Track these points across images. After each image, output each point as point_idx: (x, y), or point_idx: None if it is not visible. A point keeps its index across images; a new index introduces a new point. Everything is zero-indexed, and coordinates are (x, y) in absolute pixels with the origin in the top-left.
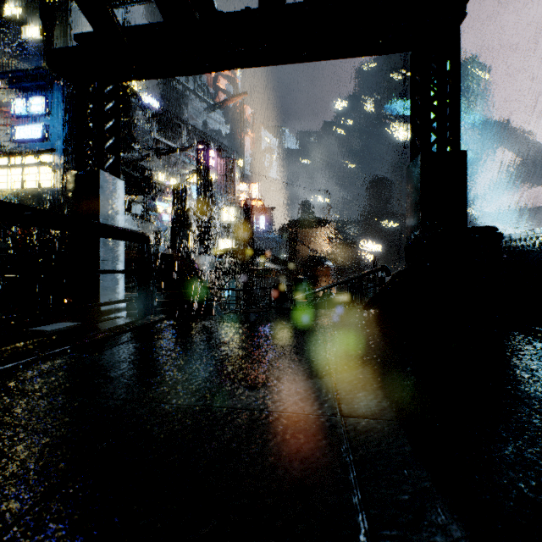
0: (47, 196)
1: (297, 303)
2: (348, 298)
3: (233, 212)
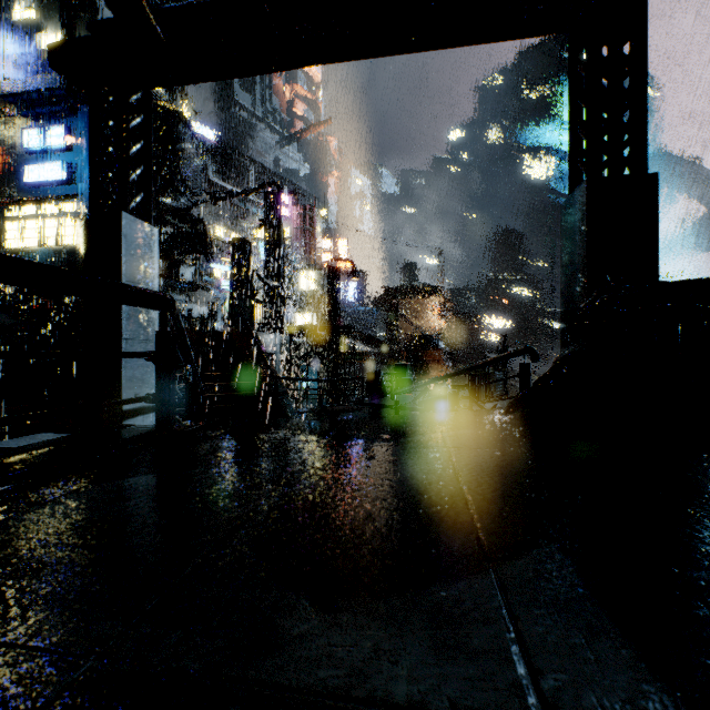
0: (68, 257)
1: (399, 398)
2: (469, 392)
3: (313, 277)
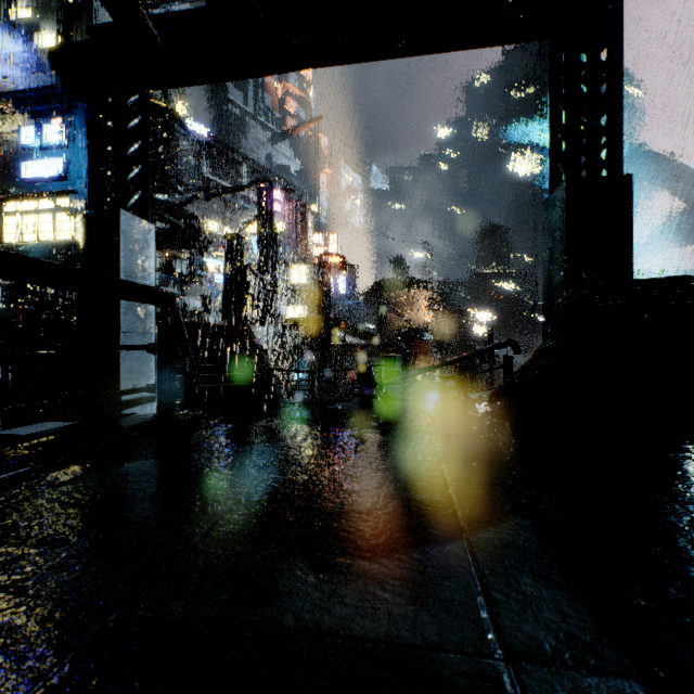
0: (65, 251)
1: (388, 389)
2: (456, 383)
3: (304, 271)
